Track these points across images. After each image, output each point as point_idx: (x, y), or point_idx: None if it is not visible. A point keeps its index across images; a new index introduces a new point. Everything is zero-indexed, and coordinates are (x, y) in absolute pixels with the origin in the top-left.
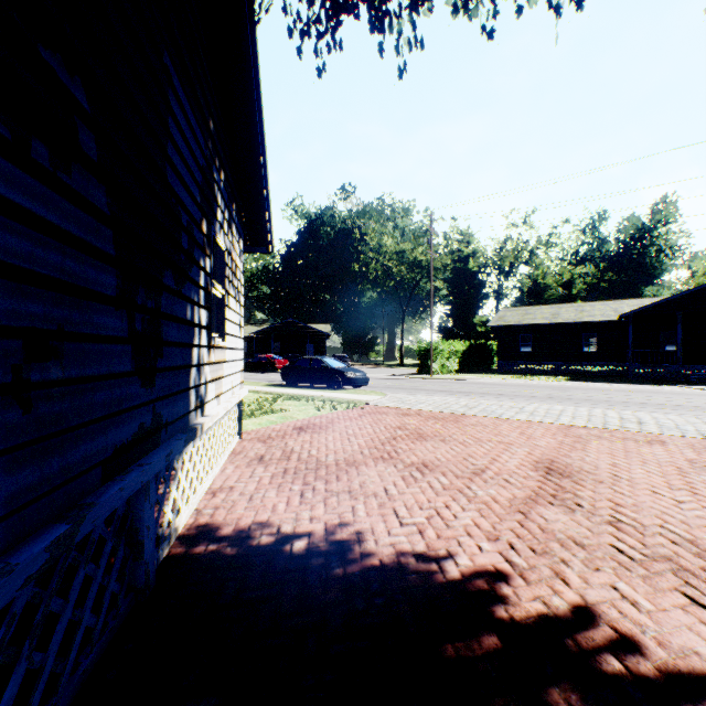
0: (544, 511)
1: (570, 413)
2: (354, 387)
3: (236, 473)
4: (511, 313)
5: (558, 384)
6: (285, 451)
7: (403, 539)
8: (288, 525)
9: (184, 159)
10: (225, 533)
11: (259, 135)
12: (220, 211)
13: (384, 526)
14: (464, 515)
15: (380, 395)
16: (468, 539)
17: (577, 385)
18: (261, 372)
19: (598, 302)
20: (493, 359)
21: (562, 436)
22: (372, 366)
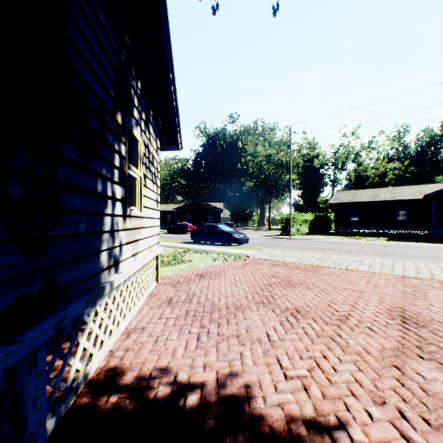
0: (417, 366)
1: (401, 265)
2: (239, 244)
3: (149, 314)
4: (344, 195)
5: (381, 243)
6: (188, 295)
7: (290, 398)
8: (184, 373)
9: (93, 50)
10: (128, 380)
11: (168, 55)
12: (136, 111)
13: (270, 379)
14: (343, 368)
15: (256, 250)
16: (354, 402)
17: (395, 244)
18: (179, 233)
19: (406, 186)
20: (331, 225)
21: (401, 285)
22: (250, 230)
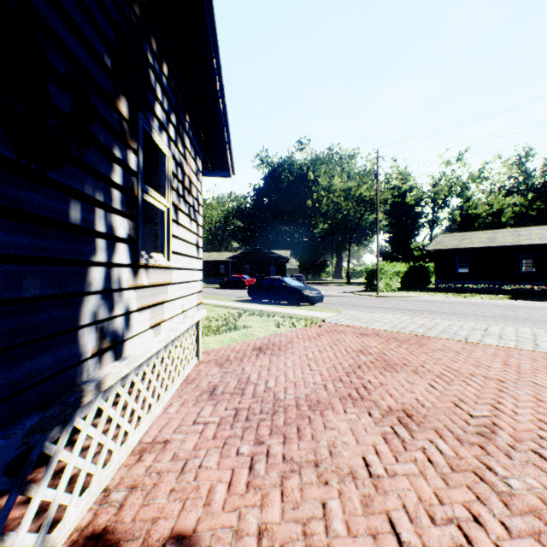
0: None
1: (546, 337)
2: (310, 304)
3: (179, 415)
4: (448, 239)
5: (504, 303)
6: (240, 381)
7: None
8: None
9: None
10: None
11: (210, 28)
12: (159, 107)
13: None
14: None
15: (334, 312)
16: None
17: (524, 304)
18: (234, 289)
19: (534, 227)
20: (430, 278)
21: None
22: (323, 284)
